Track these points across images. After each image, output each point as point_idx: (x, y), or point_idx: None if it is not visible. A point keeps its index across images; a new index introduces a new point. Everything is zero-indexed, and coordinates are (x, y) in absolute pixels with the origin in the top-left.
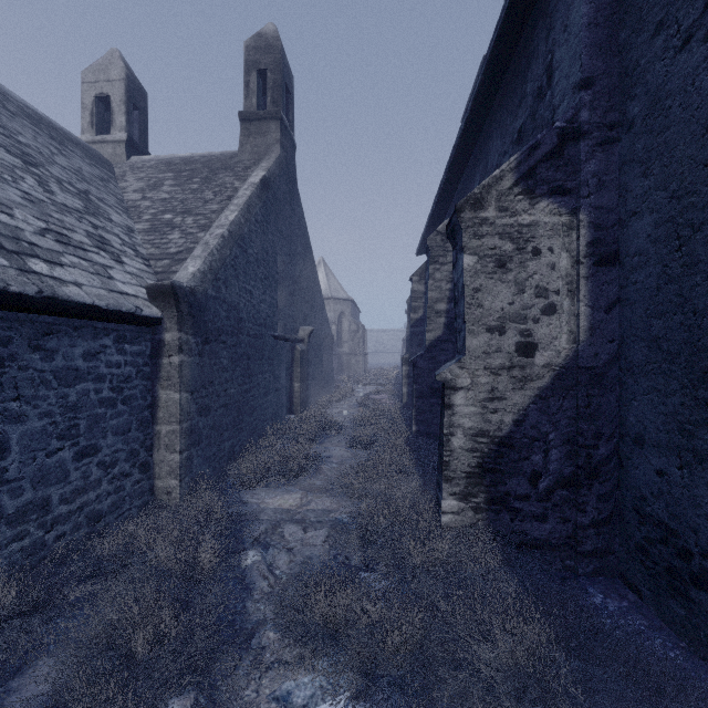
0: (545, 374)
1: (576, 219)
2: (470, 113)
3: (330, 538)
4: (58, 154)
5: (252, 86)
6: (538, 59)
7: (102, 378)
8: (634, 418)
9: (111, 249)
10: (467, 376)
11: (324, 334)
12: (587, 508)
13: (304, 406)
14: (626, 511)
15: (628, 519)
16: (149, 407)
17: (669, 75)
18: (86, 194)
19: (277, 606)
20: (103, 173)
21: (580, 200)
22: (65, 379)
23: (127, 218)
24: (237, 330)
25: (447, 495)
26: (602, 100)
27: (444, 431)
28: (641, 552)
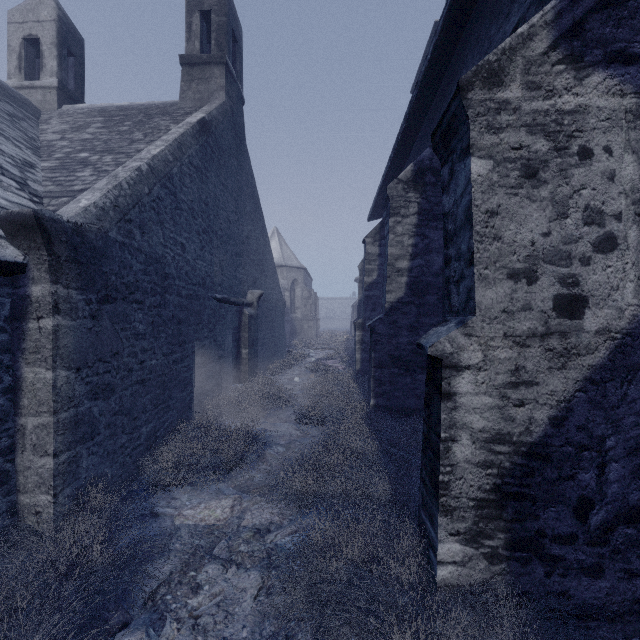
0: (600, 345)
1: None
2: (440, 34)
3: (264, 591)
4: None
5: (195, 28)
6: None
7: None
8: None
9: None
10: (476, 348)
11: (275, 299)
12: None
13: (253, 374)
14: None
15: None
16: (8, 391)
17: None
18: None
19: None
20: (18, 111)
21: None
22: None
23: (31, 154)
24: (161, 288)
25: (446, 534)
26: None
27: (440, 435)
28: None
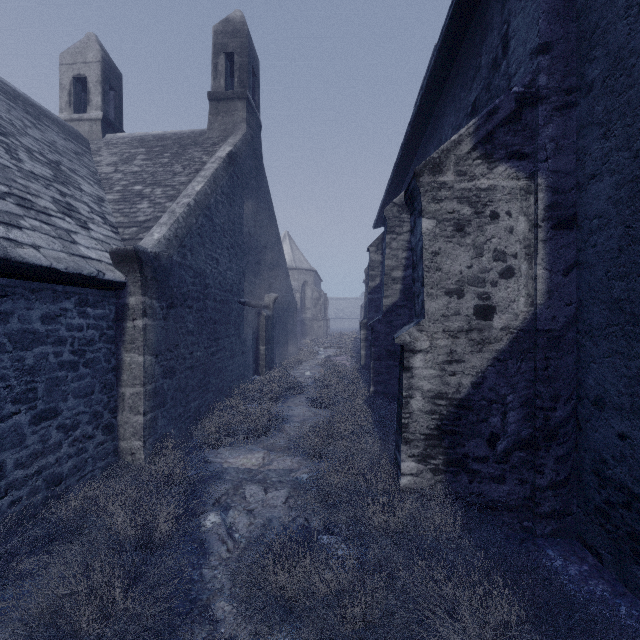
0: (503, 337)
1: (534, 183)
2: (425, 90)
3: (290, 499)
4: (31, 127)
5: (220, 68)
6: (493, 31)
7: (62, 342)
8: (593, 381)
9: (77, 215)
10: (426, 339)
11: (288, 301)
12: (545, 470)
13: (269, 368)
14: (585, 473)
15: (587, 481)
16: (114, 370)
17: (633, 33)
18: (57, 164)
19: (234, 574)
20: (78, 147)
21: (538, 164)
22: (21, 343)
23: (99, 189)
24: (203, 295)
25: (406, 456)
26: (560, 64)
27: (403, 394)
28: (600, 515)
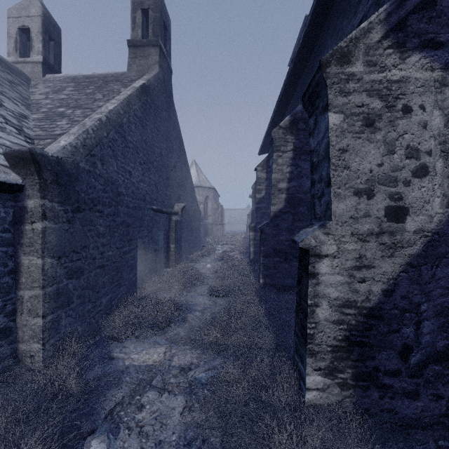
0: (417, 240)
1: None
2: (309, 26)
3: (187, 409)
4: None
5: (138, 21)
6: None
7: None
8: None
9: None
10: (332, 243)
11: (194, 209)
12: None
13: (178, 261)
14: None
15: None
16: (11, 273)
17: None
18: None
19: None
20: (15, 79)
21: None
22: None
23: (25, 109)
24: (115, 202)
25: (311, 370)
26: None
27: (308, 302)
28: None
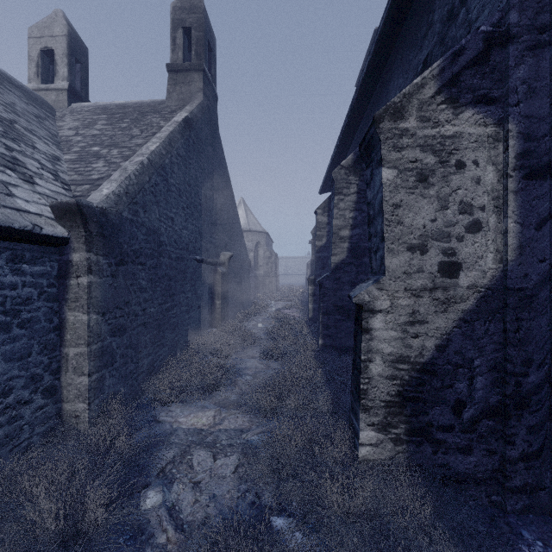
0: (470, 296)
1: (503, 130)
2: (373, 55)
3: (240, 467)
4: None
5: (178, 42)
6: None
7: None
8: None
9: (23, 170)
10: (386, 298)
11: (243, 259)
12: (517, 440)
13: (225, 320)
14: None
15: None
16: (56, 329)
17: None
18: (11, 122)
19: None
20: (41, 112)
21: (508, 109)
22: None
23: (56, 149)
24: (157, 252)
25: (365, 425)
26: (532, 0)
27: (361, 357)
28: None
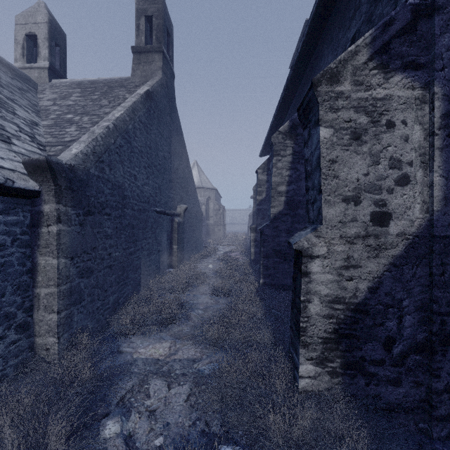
0: (399, 243)
1: (429, 93)
2: (306, 36)
3: (191, 396)
4: None
5: (141, 28)
6: None
7: None
8: None
9: (1, 131)
10: (323, 245)
11: (196, 211)
12: (442, 373)
13: (181, 262)
14: None
15: None
16: (29, 272)
17: None
18: None
19: None
20: (24, 86)
21: (434, 73)
22: None
23: (35, 116)
24: (121, 205)
25: (304, 359)
26: None
27: (301, 298)
28: None
